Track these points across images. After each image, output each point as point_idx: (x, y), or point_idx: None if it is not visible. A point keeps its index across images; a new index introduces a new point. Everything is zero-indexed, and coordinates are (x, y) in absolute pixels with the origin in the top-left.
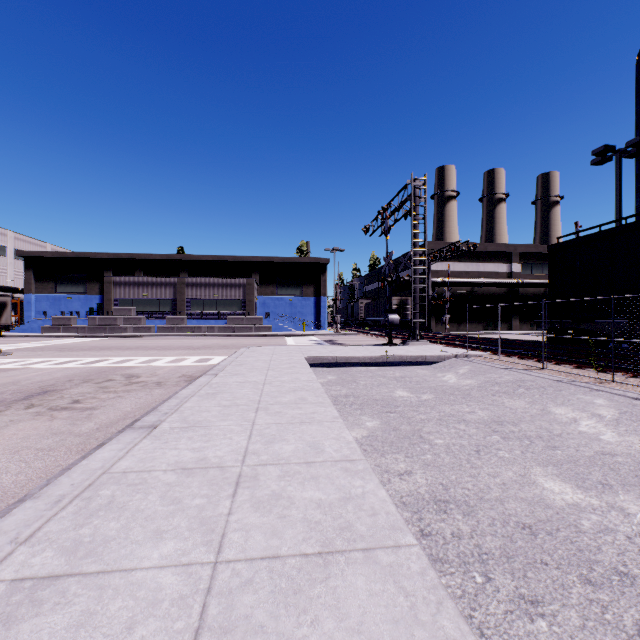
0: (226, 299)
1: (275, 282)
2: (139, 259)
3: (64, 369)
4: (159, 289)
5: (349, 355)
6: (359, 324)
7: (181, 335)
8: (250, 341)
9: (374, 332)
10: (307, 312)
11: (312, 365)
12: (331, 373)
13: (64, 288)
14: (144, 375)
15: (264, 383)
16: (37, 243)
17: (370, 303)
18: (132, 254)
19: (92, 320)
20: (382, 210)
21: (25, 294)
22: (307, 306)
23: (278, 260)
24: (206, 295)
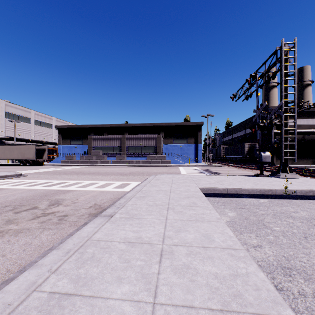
0: (146, 146)
1: (172, 136)
2: (105, 127)
3: (27, 191)
4: (113, 141)
5: (238, 187)
6: (221, 159)
7: (122, 165)
8: (158, 169)
9: (233, 164)
10: (190, 153)
11: (204, 193)
12: (227, 206)
13: (73, 142)
14: (65, 202)
15: (161, 252)
16: (65, 122)
17: (228, 147)
18: (102, 124)
19: (82, 157)
20: (249, 78)
21: (58, 145)
22: (190, 149)
23: (174, 124)
24: (136, 144)
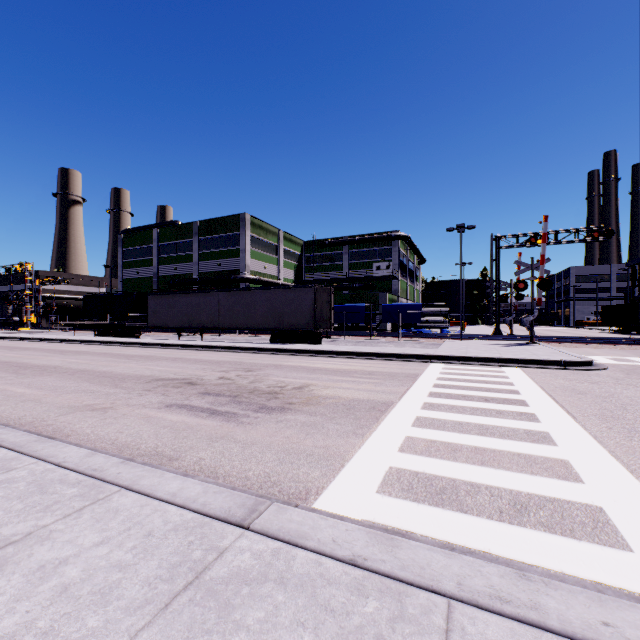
0: None
1: None
2: None
3: None
4: None
5: None
6: None
7: None
8: None
9: None
10: None
11: None
12: None
13: None
14: None
15: None
16: None
17: None
18: None
19: None
20: (8, 268)
21: None
22: None
23: None
24: None
